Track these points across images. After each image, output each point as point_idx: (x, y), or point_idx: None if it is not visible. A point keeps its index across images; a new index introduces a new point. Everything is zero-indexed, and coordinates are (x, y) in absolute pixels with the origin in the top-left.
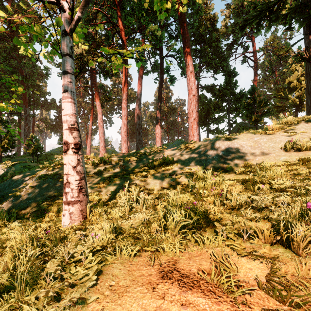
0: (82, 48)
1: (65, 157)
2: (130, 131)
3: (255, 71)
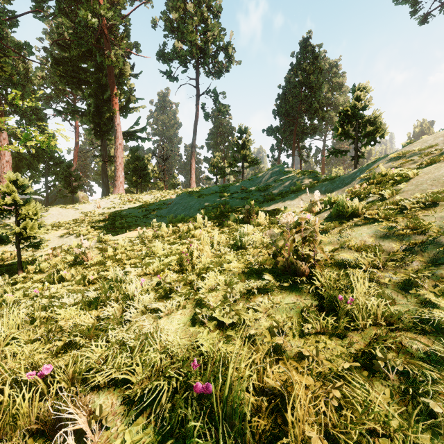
0: None
1: None
2: None
3: (77, 137)
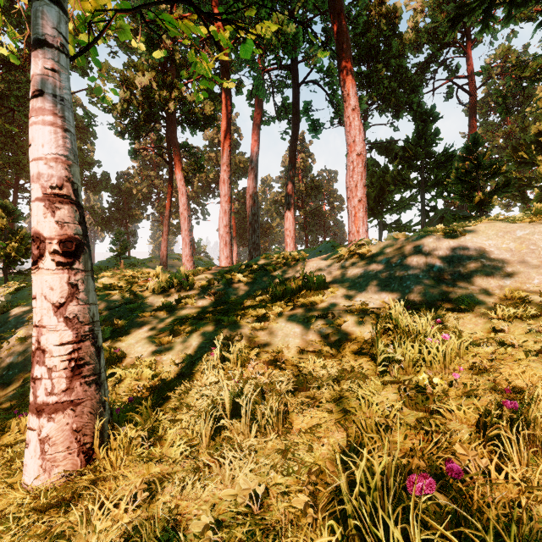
0: (151, 77)
1: (34, 277)
2: (239, 229)
3: (472, 111)
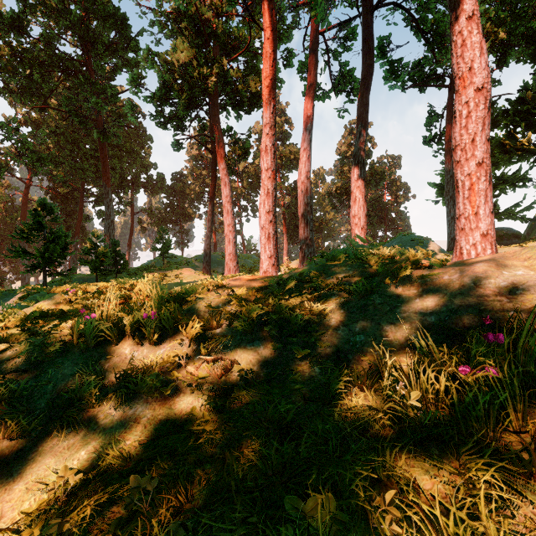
0: (192, 56)
1: None
2: (289, 225)
3: None
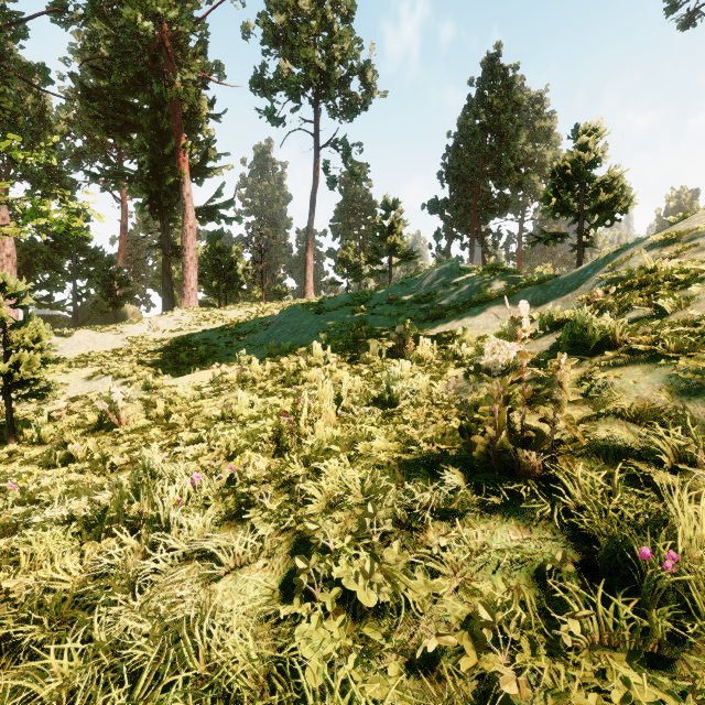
0: None
1: None
2: None
3: (124, 217)
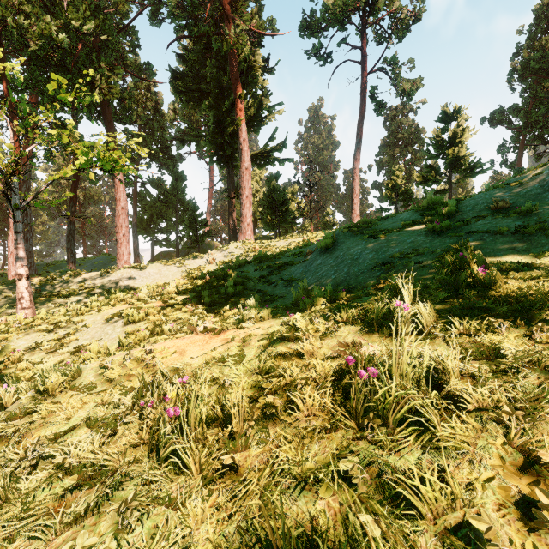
0: None
1: (20, 282)
2: None
3: (211, 175)
